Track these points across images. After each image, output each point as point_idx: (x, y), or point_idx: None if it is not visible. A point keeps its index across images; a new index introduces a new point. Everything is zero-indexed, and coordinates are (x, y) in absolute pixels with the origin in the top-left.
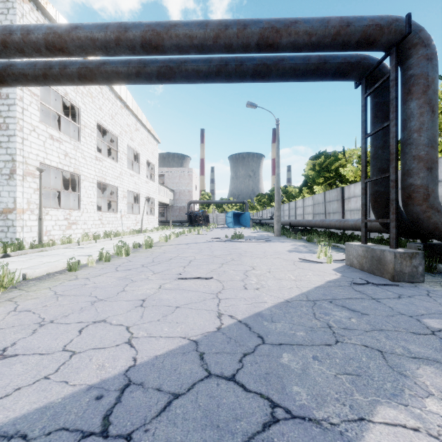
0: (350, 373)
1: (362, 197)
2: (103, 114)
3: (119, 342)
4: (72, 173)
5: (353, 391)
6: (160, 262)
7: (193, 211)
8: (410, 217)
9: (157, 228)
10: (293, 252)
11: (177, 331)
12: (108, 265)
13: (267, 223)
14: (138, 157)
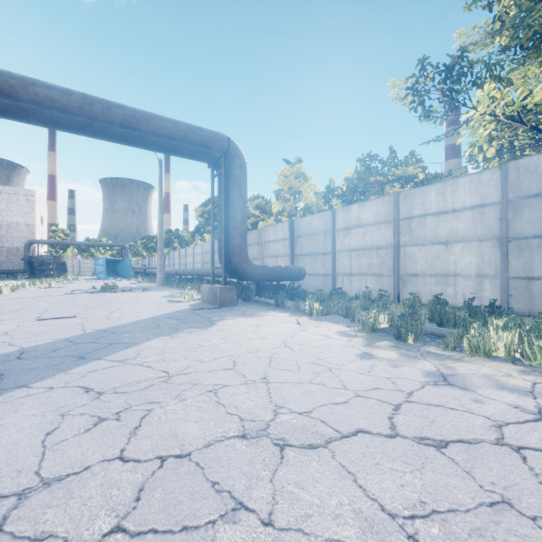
0: (155, 334)
1: (211, 250)
2: None
3: (2, 346)
4: None
5: (152, 336)
6: (4, 313)
7: (37, 256)
8: (234, 265)
9: None
10: (167, 297)
11: (50, 338)
12: None
13: (153, 273)
14: None
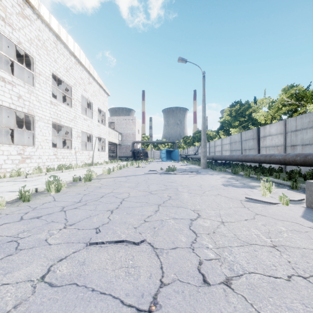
0: None
1: None
2: (58, 66)
3: None
4: (26, 114)
5: None
6: (87, 203)
7: (136, 149)
8: None
9: (107, 161)
10: (230, 186)
11: None
12: (21, 208)
13: (192, 158)
14: (91, 105)
